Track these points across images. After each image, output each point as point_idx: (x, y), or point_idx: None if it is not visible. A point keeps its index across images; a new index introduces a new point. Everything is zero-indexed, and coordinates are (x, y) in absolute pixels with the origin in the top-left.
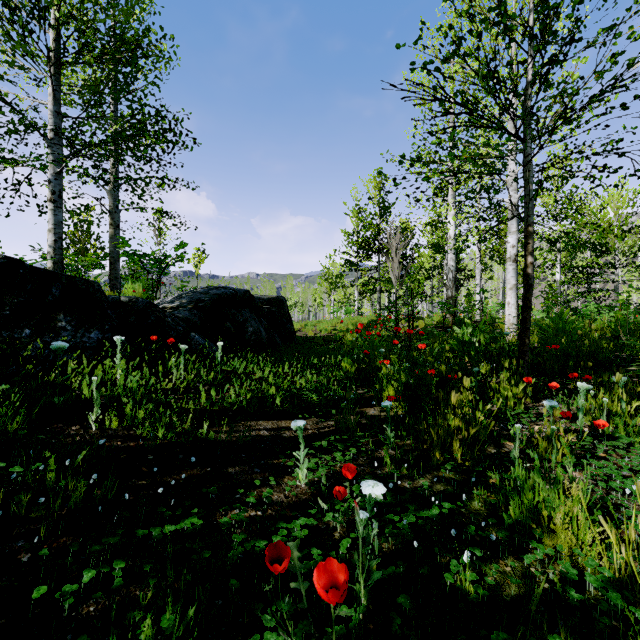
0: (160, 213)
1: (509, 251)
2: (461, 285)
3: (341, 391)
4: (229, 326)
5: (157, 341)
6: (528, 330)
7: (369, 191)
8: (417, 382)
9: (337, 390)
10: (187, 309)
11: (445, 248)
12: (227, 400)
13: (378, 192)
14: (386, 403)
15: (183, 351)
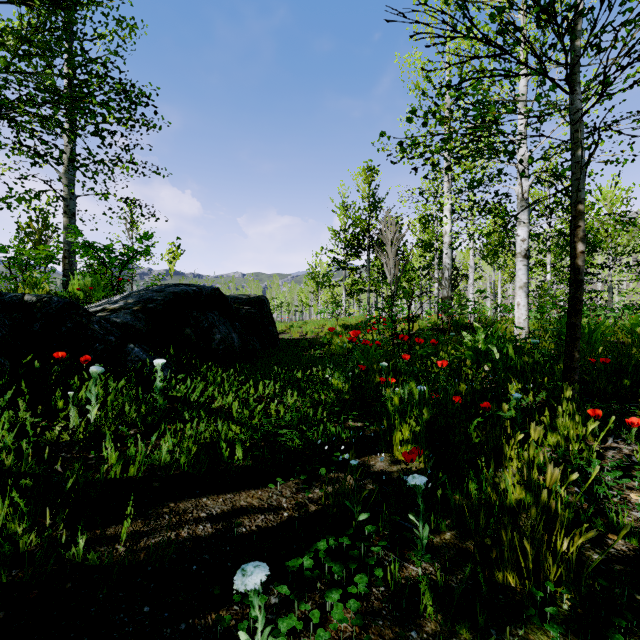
0: (125, 201)
1: (519, 245)
2: (458, 284)
3: (333, 427)
4: (189, 333)
5: (71, 358)
6: (578, 340)
7: (358, 185)
8: (446, 421)
9: (327, 425)
10: (129, 311)
11: (436, 247)
12: (155, 458)
13: (368, 186)
14: (417, 482)
15: (95, 377)
